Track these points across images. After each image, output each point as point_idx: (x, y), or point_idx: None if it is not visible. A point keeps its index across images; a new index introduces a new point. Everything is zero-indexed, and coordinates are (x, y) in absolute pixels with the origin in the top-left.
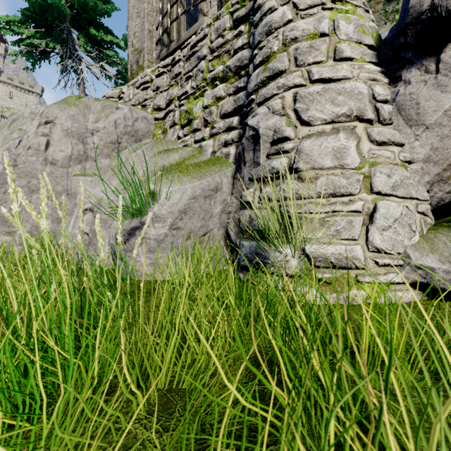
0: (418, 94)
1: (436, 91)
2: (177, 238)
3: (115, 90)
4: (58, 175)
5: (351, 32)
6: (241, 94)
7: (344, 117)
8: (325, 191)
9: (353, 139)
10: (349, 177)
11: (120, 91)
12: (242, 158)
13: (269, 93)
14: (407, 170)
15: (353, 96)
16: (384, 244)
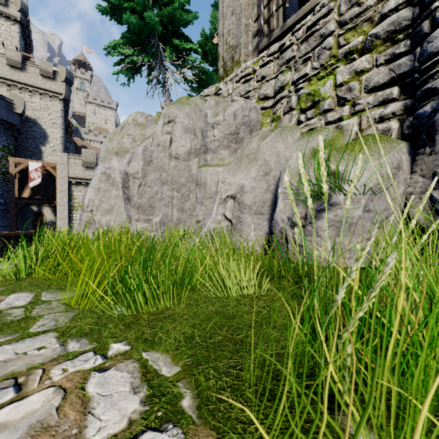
0: None
1: None
2: (366, 221)
3: (211, 88)
4: (181, 168)
5: None
6: (403, 60)
7: None
8: None
9: None
10: None
11: (216, 89)
12: (438, 128)
13: None
14: None
15: None
16: None
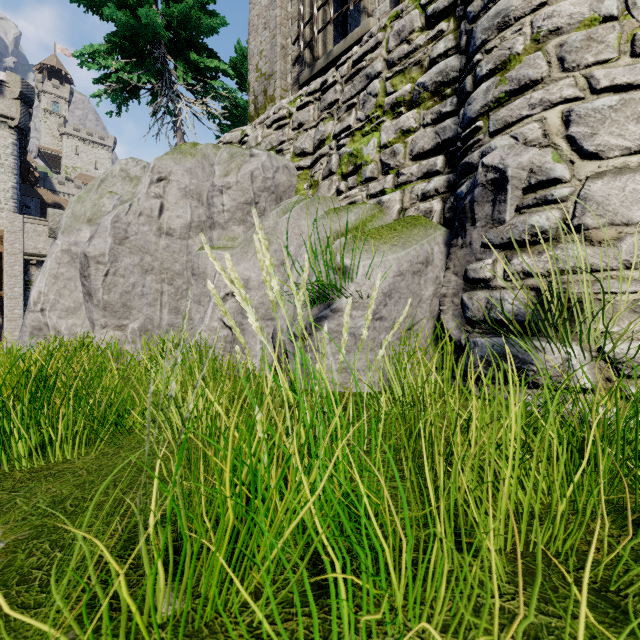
0: None
1: None
2: (379, 332)
3: (235, 132)
4: (175, 249)
5: None
6: (448, 122)
7: None
8: (637, 258)
9: None
10: None
11: (241, 134)
12: (469, 214)
13: (514, 115)
14: None
15: None
16: None
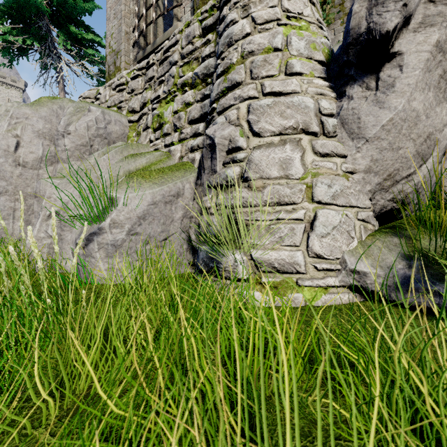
0: (360, 109)
1: (375, 107)
2: (136, 243)
3: (92, 91)
4: (28, 176)
5: (303, 48)
6: (207, 101)
7: (291, 129)
8: (271, 200)
9: (298, 151)
10: (292, 187)
11: (97, 92)
12: (202, 165)
13: (227, 103)
14: (348, 180)
15: (300, 109)
16: (323, 250)
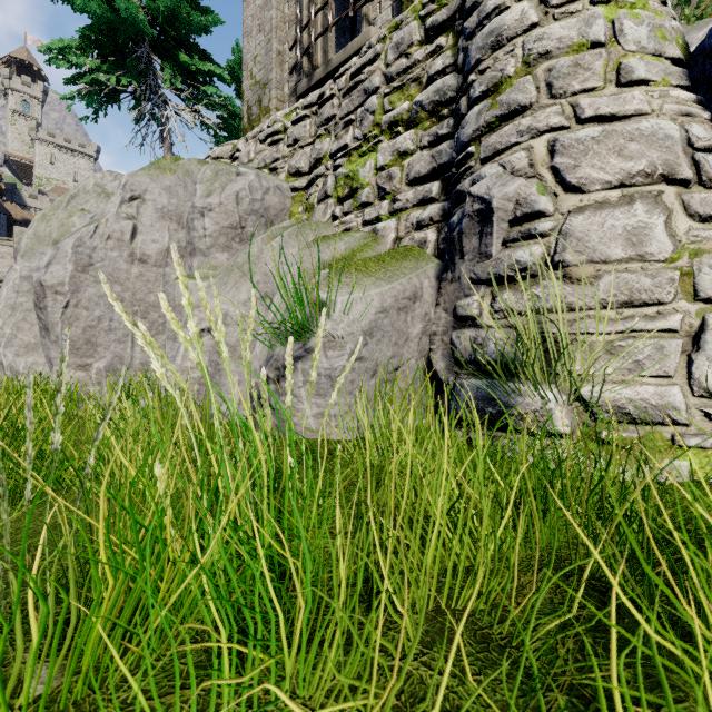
0: None
1: None
2: (359, 374)
3: (226, 146)
4: (150, 278)
5: (645, 38)
6: (444, 145)
7: (642, 177)
8: (613, 298)
9: (659, 213)
10: (655, 274)
11: (233, 148)
12: (458, 247)
13: (503, 142)
14: None
15: (655, 142)
16: None
